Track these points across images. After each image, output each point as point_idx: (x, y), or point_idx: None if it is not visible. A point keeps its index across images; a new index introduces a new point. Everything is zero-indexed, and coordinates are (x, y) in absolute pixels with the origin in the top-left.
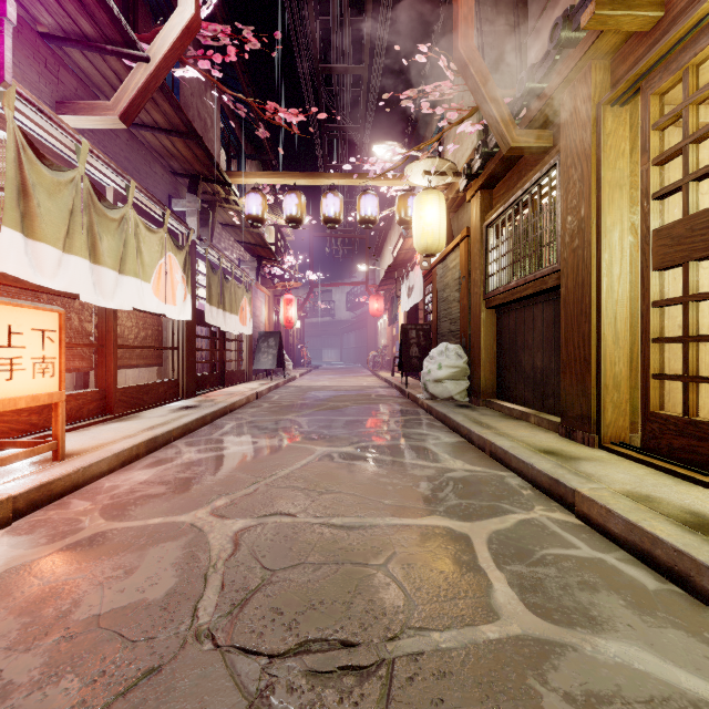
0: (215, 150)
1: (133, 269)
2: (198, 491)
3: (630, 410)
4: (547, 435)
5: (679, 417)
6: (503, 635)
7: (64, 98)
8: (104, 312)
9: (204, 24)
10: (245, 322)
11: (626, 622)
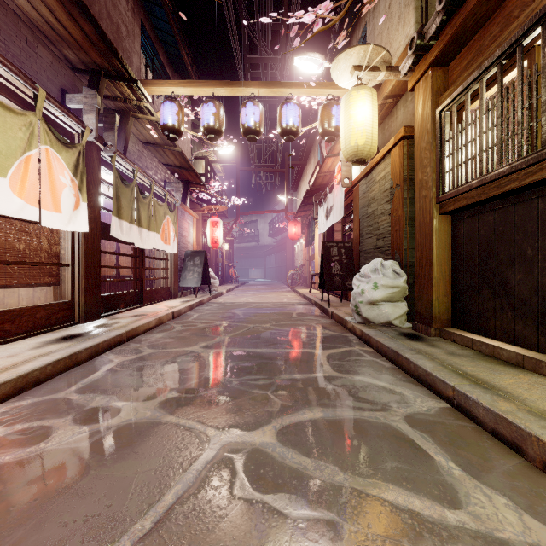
0: (132, 62)
1: None
2: None
3: None
4: None
5: None
6: None
7: None
8: None
9: None
10: (168, 241)
11: None
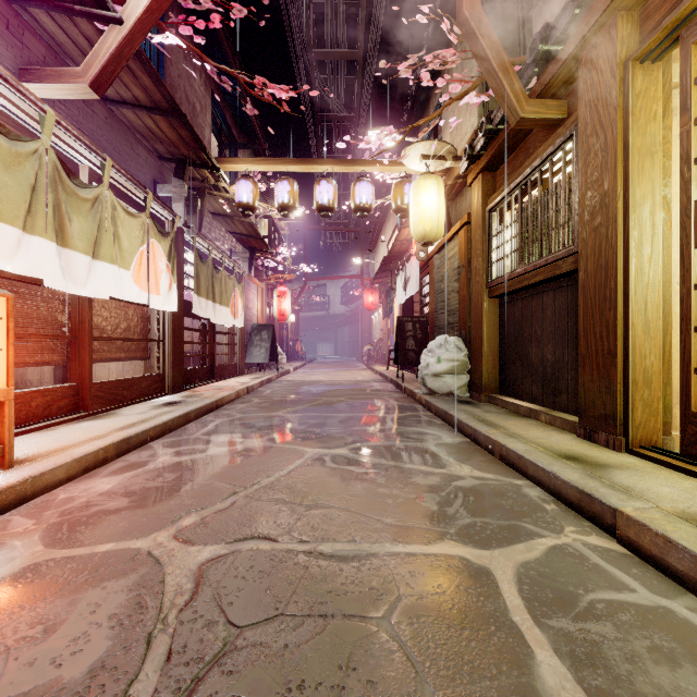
0: (205, 136)
1: (109, 255)
2: (165, 505)
3: (662, 409)
4: (563, 436)
5: None
6: None
7: (30, 65)
8: (78, 301)
9: None
10: (236, 315)
11: None
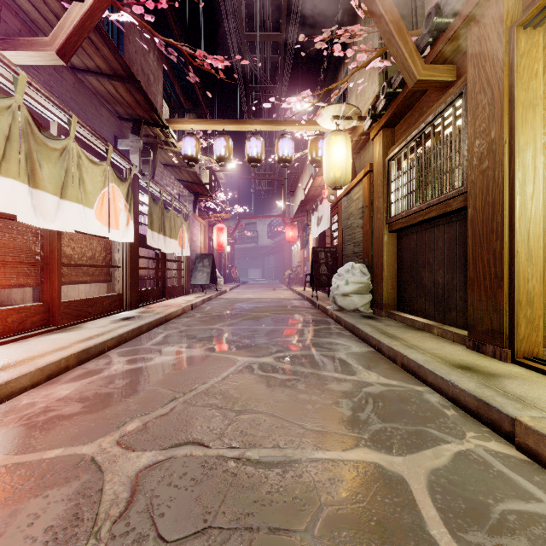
0: (157, 102)
1: (75, 196)
2: (113, 410)
3: (542, 325)
4: (455, 348)
5: None
6: None
7: (7, 36)
8: (49, 234)
9: None
10: (183, 246)
11: None
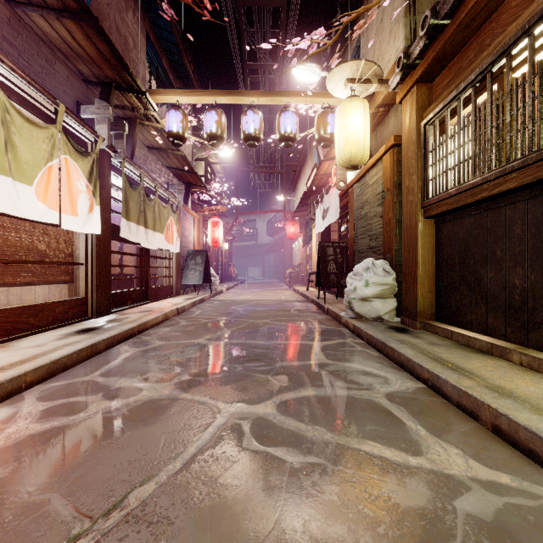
0: (138, 72)
1: None
2: None
3: None
4: None
5: None
6: None
7: None
8: None
9: None
10: (171, 241)
11: None
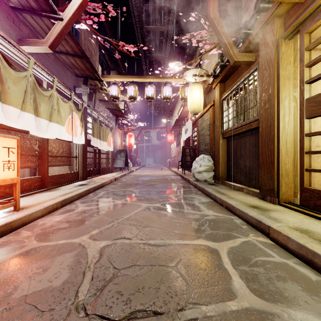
0: (96, 65)
1: (56, 120)
2: (84, 226)
3: (293, 186)
4: (253, 198)
5: (320, 190)
6: (239, 307)
7: (23, 38)
8: (42, 140)
9: (89, 3)
10: (110, 145)
11: (304, 299)
